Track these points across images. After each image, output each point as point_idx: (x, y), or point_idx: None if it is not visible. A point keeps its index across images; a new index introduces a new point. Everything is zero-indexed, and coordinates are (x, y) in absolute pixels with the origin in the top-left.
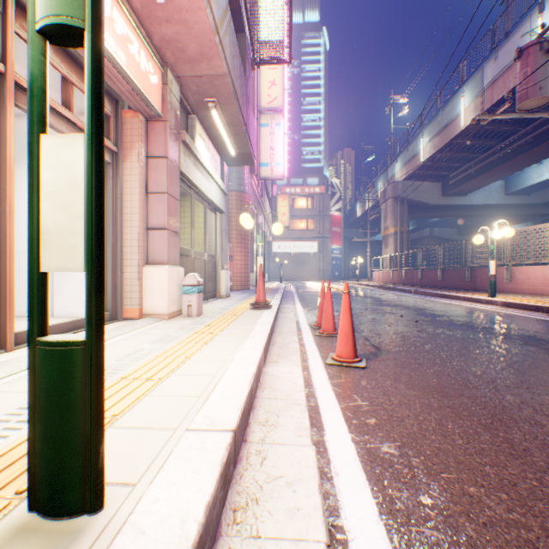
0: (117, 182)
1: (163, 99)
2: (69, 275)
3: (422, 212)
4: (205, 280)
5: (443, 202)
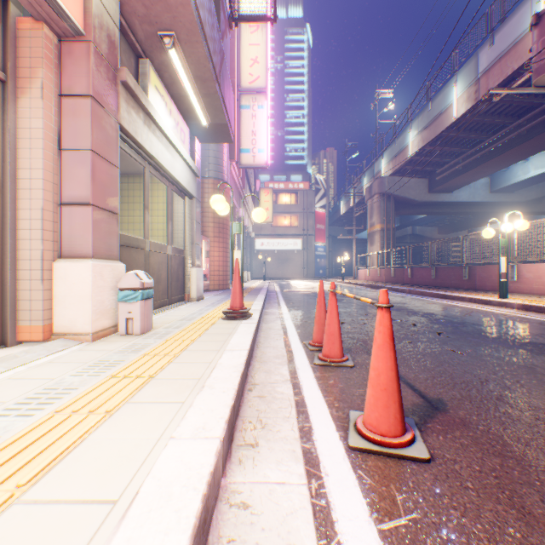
0: (6, 127)
1: (85, 8)
2: None
3: (408, 209)
4: (168, 280)
5: (429, 198)
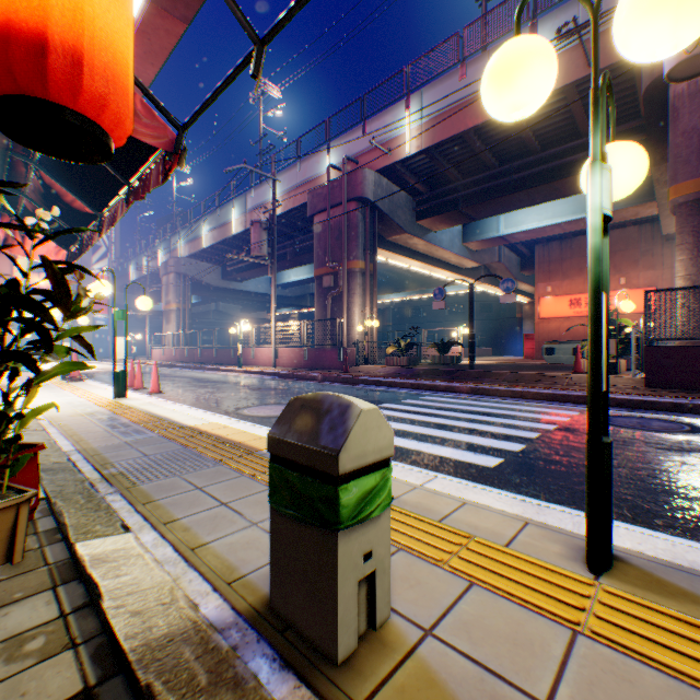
0: None
1: None
2: None
3: (206, 291)
4: None
5: (224, 285)
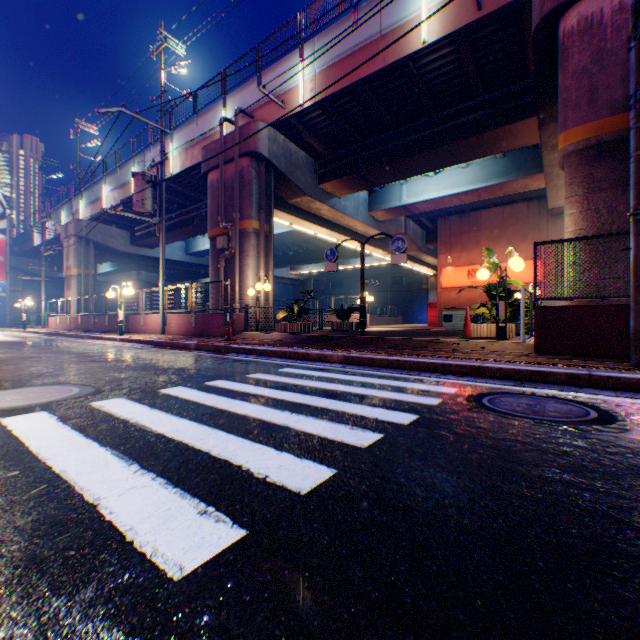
0: None
1: None
2: None
3: (114, 257)
4: None
5: (134, 250)
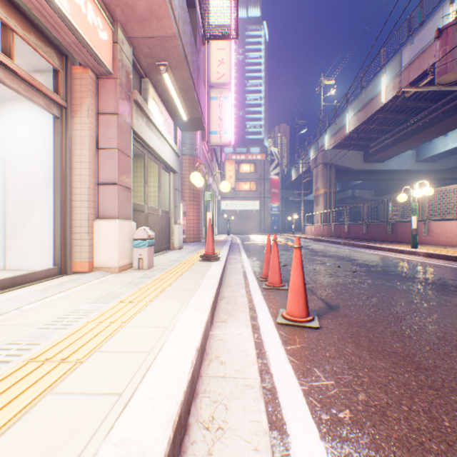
0: (67, 137)
1: (113, 56)
2: (21, 229)
3: (347, 176)
4: (159, 234)
5: (364, 167)
